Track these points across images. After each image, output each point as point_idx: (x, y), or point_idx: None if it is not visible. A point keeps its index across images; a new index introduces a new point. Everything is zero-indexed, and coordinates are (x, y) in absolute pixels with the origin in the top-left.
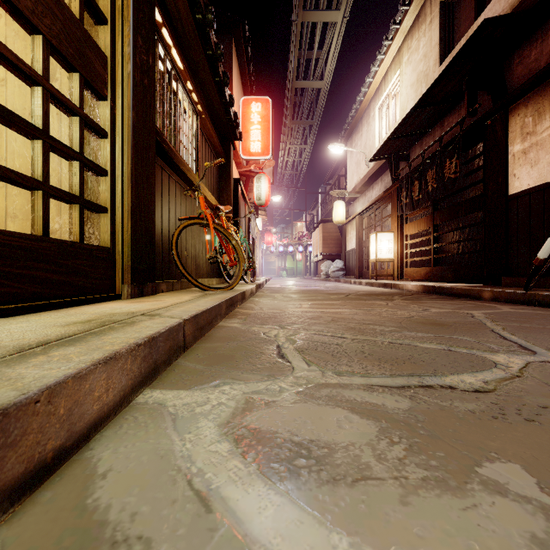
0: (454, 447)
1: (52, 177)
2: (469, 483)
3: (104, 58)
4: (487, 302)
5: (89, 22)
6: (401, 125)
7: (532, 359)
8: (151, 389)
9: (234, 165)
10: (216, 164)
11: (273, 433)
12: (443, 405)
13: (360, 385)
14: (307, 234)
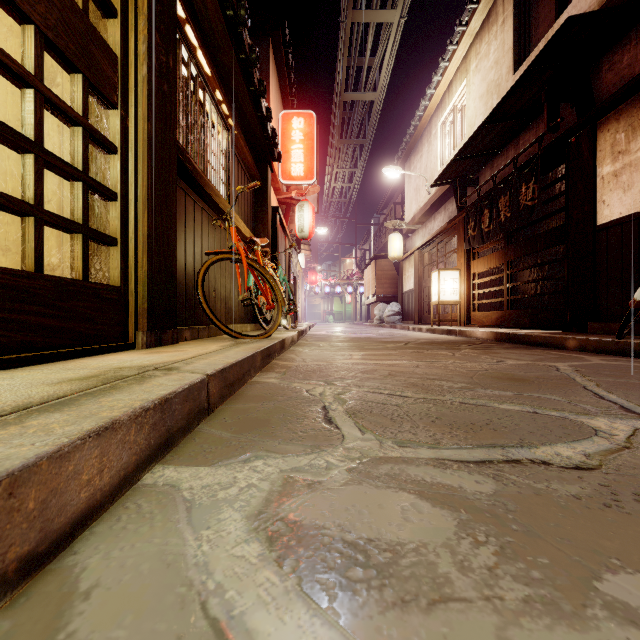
0: (560, 549)
1: (52, 202)
2: (589, 607)
3: (113, 58)
4: (572, 353)
5: (96, 15)
6: (469, 144)
7: (639, 425)
8: (163, 465)
9: (272, 191)
10: (250, 188)
11: (319, 529)
12: (537, 487)
13: (429, 459)
14: (357, 272)
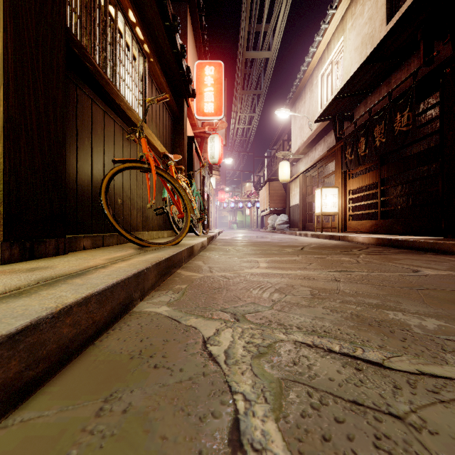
0: None
1: None
2: None
3: None
4: None
5: None
6: (348, 84)
7: None
8: None
9: (189, 126)
10: (159, 100)
11: None
12: None
13: None
14: (255, 192)
